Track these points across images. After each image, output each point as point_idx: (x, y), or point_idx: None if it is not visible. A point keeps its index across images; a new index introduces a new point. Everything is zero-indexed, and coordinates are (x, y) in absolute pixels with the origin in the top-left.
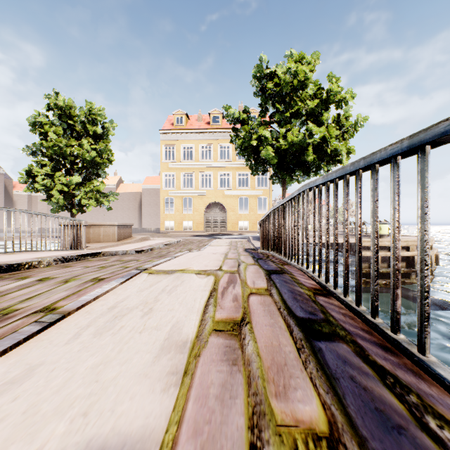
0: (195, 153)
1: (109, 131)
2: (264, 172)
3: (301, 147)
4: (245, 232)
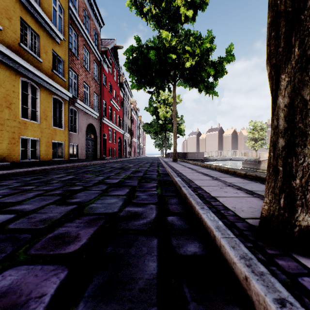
0: None
1: (264, 126)
2: None
3: None
4: None
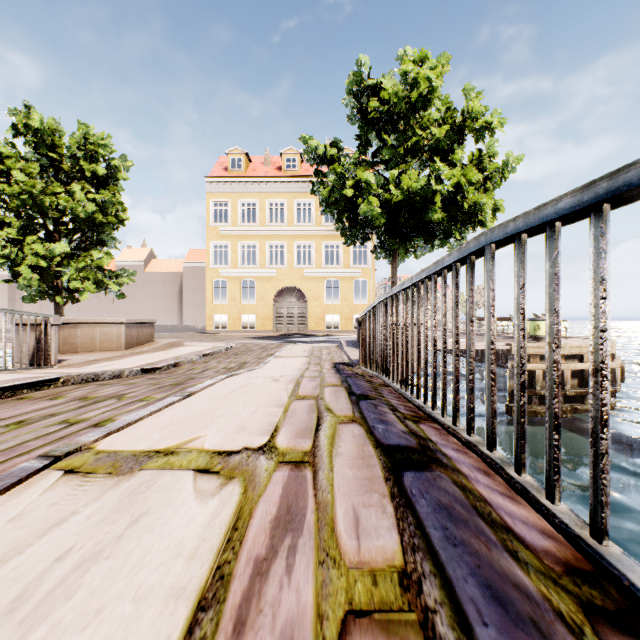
0: (260, 213)
1: (119, 172)
2: (364, 241)
3: (424, 199)
4: (335, 332)
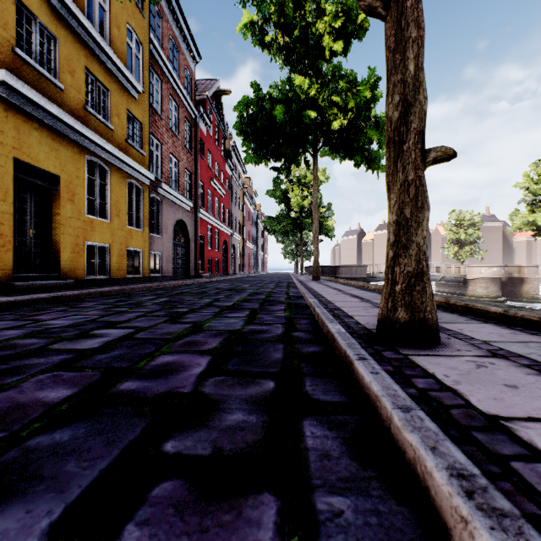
0: None
1: (475, 220)
2: None
3: (524, 224)
4: None
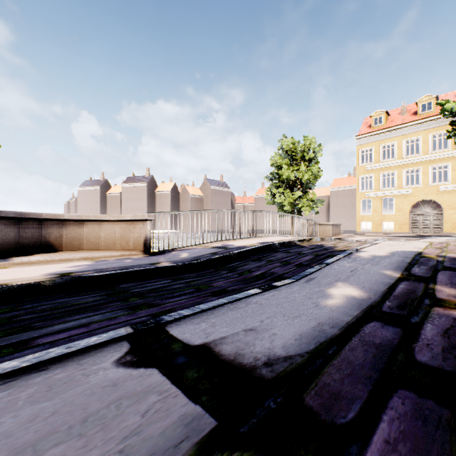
0: (397, 150)
1: (318, 153)
2: None
3: None
4: None
